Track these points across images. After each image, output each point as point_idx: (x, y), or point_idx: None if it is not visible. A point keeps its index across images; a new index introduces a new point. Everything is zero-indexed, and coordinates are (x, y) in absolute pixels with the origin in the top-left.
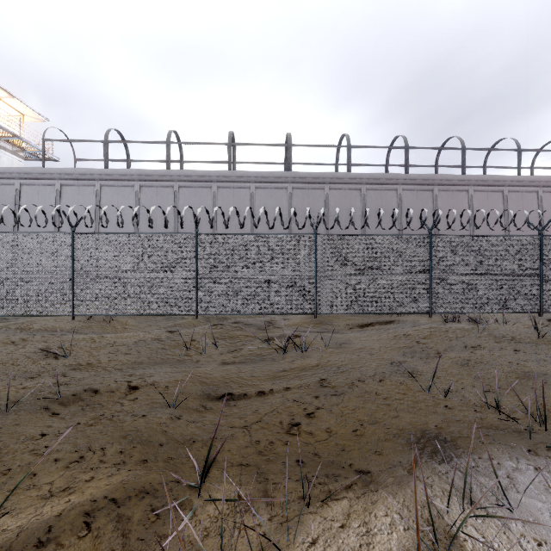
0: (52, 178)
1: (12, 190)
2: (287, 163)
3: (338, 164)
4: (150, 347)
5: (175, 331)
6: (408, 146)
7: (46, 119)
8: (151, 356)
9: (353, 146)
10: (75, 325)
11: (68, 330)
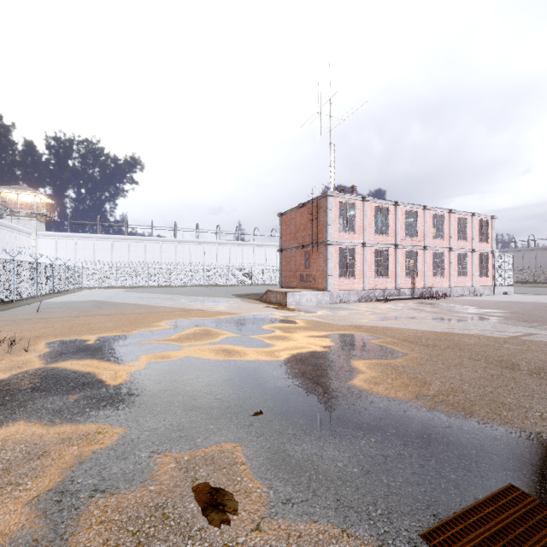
0: None
1: None
2: None
3: None
4: None
5: None
6: None
7: None
8: None
9: None
10: None
11: None
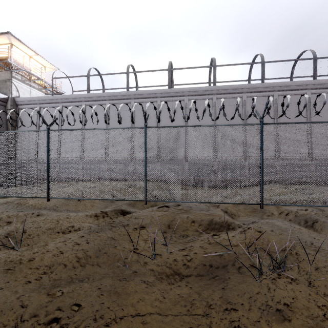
0: (57, 102)
1: (35, 111)
2: (210, 82)
3: (250, 79)
4: (100, 236)
5: (128, 212)
6: (316, 57)
7: (58, 68)
8: (97, 253)
9: (266, 62)
10: (57, 202)
11: (50, 206)
